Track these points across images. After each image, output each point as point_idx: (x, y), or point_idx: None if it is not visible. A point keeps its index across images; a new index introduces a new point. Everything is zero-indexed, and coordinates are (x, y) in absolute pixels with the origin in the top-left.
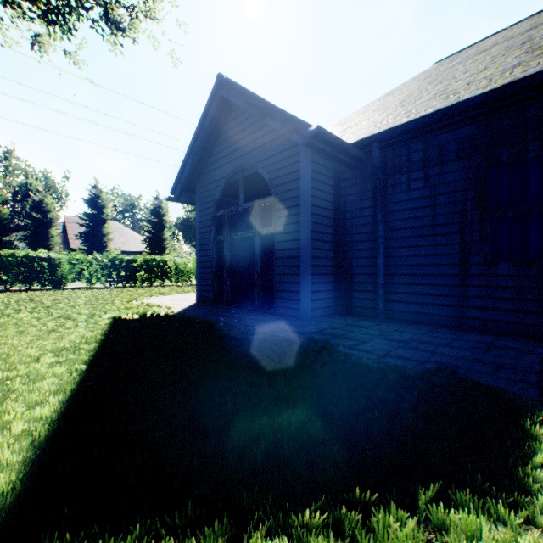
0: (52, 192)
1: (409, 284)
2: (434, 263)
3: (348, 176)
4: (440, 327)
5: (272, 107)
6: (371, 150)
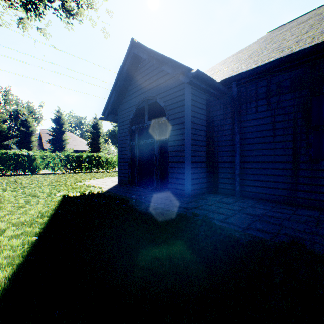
0: (32, 115)
1: (257, 174)
2: (274, 160)
3: (215, 103)
4: (279, 203)
5: (166, 58)
6: (231, 86)
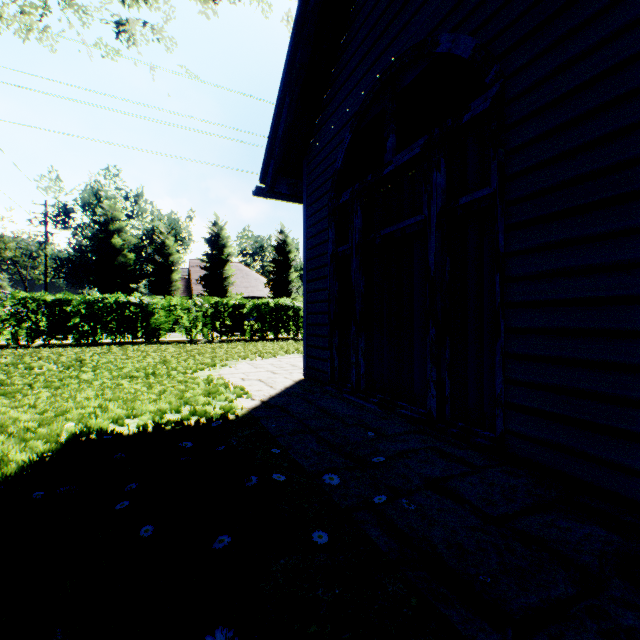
0: (173, 233)
1: None
2: None
3: None
4: None
5: None
6: None
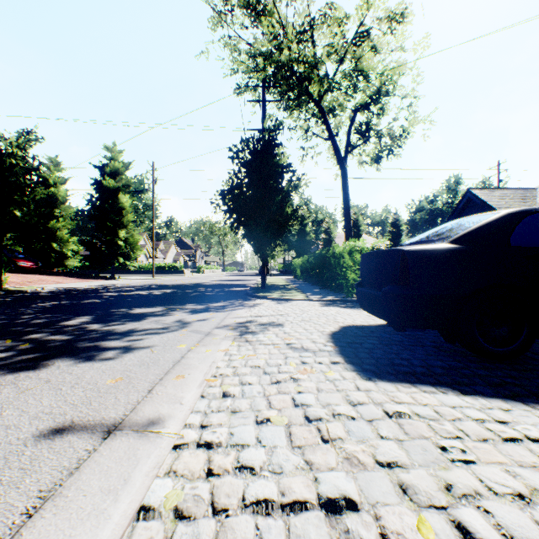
0: (332, 221)
1: None
2: None
3: None
4: None
5: (493, 209)
6: None
